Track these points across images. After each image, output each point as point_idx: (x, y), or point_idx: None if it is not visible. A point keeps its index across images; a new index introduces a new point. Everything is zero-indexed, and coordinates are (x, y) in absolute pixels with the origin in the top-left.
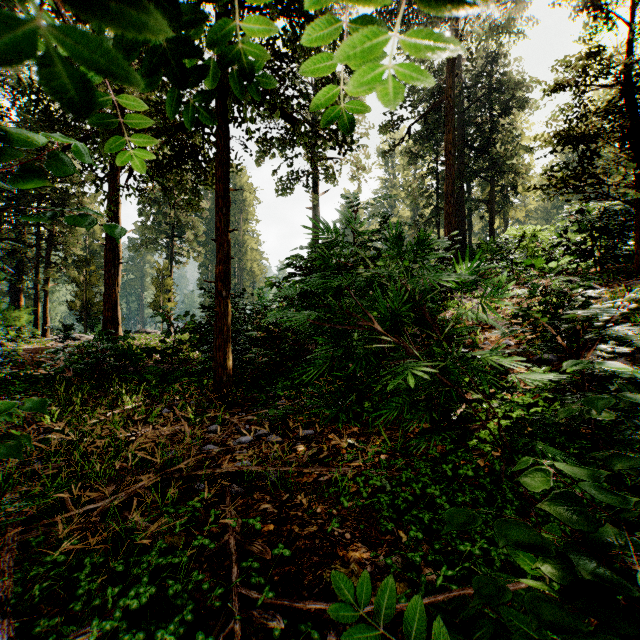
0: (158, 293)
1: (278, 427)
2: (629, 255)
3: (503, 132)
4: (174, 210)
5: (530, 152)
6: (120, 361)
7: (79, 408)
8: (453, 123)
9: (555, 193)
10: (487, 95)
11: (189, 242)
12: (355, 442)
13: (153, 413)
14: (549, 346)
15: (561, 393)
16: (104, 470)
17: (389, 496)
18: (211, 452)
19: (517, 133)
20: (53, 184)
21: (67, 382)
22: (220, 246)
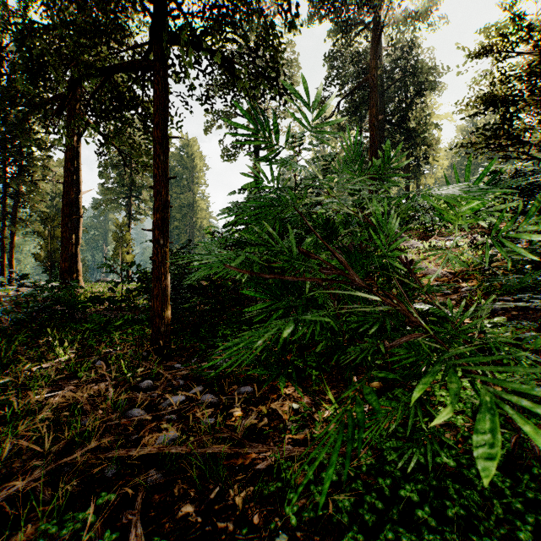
0: (117, 246)
1: (214, 384)
2: (540, 211)
3: (417, 109)
4: (132, 173)
5: (438, 128)
6: (65, 309)
7: (4, 362)
8: (376, 99)
9: (477, 152)
10: (404, 78)
11: (145, 202)
12: (299, 406)
13: (82, 368)
14: (538, 298)
15: (517, 346)
16: (1, 446)
17: (349, 498)
18: (134, 419)
19: (429, 111)
20: (19, 147)
21: (6, 331)
22: (158, 193)
